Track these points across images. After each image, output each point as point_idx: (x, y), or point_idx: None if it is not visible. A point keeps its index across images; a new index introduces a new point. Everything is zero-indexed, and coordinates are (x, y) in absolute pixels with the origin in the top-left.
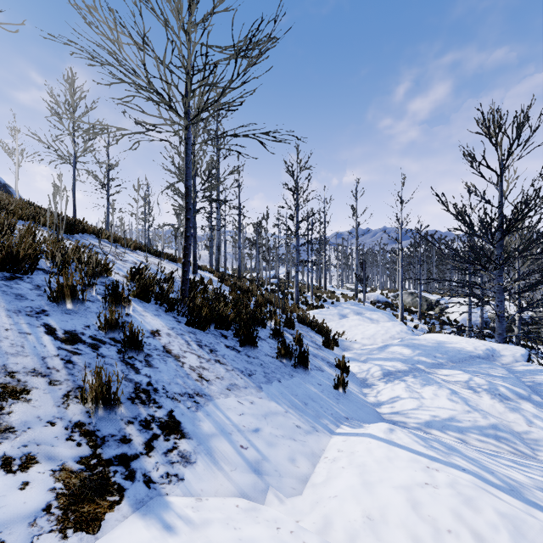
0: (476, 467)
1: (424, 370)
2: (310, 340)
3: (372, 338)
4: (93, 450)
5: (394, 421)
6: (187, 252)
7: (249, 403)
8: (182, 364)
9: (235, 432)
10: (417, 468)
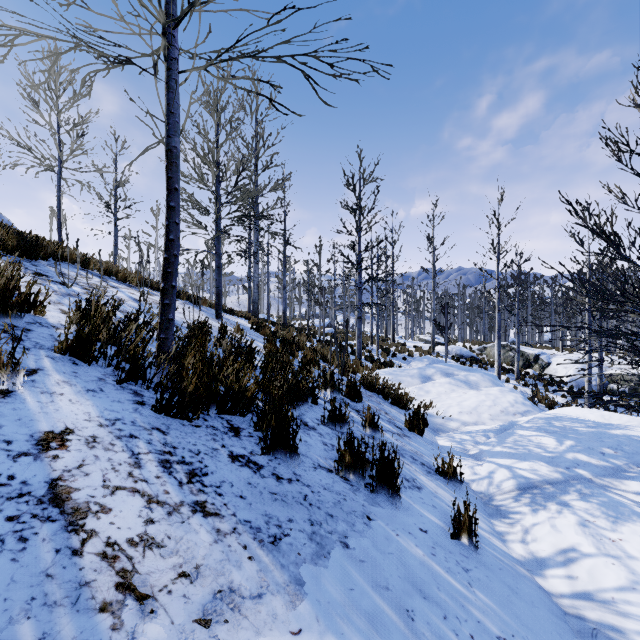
0: None
1: (592, 480)
2: (387, 419)
3: (474, 412)
4: None
5: (589, 621)
6: (169, 269)
7: None
8: (83, 541)
9: None
10: None
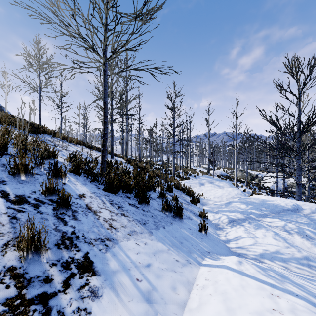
0: (304, 292)
1: (255, 218)
2: (183, 199)
3: (220, 197)
4: (19, 291)
5: (238, 253)
6: (104, 143)
7: (143, 244)
8: (98, 217)
9: (133, 268)
10: (264, 295)
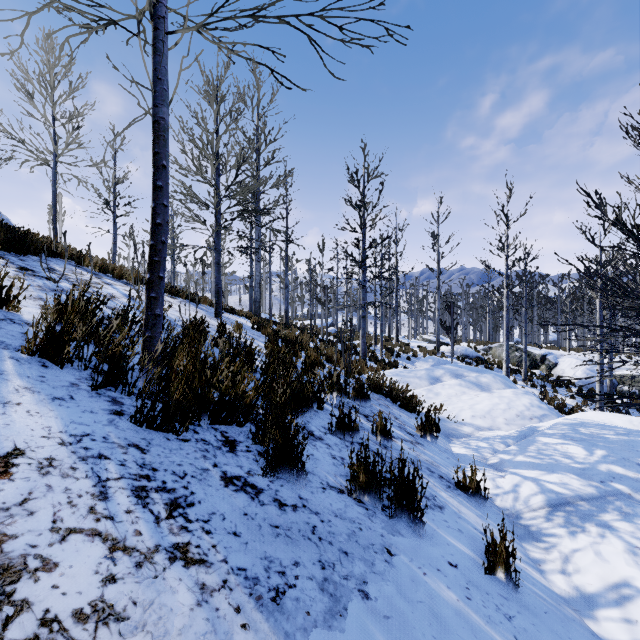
0: None
1: (632, 496)
2: (397, 425)
3: (488, 416)
4: None
5: None
6: (155, 258)
7: None
8: (6, 620)
9: None
10: None
